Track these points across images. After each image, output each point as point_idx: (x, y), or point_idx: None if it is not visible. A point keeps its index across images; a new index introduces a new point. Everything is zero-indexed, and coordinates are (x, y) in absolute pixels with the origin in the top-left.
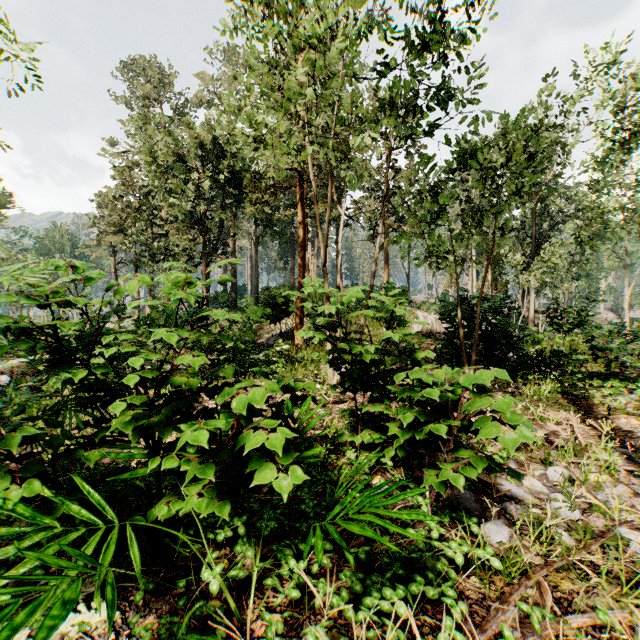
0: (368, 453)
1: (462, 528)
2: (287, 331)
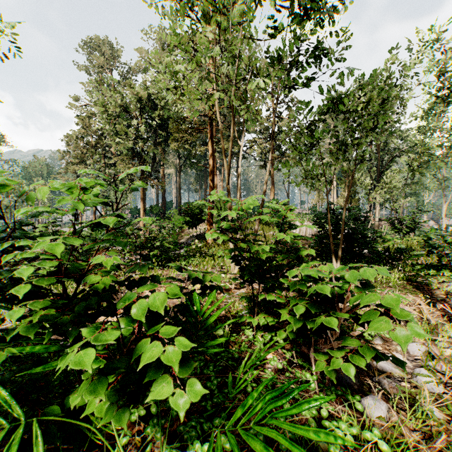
0: (263, 333)
1: (345, 401)
2: (201, 234)
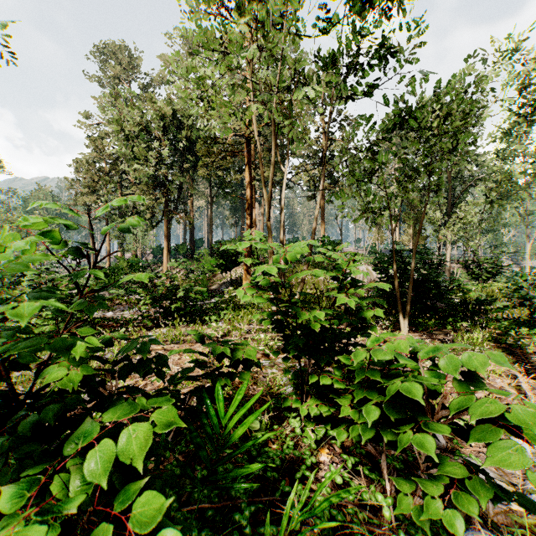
0: (314, 425)
1: None
2: (237, 279)
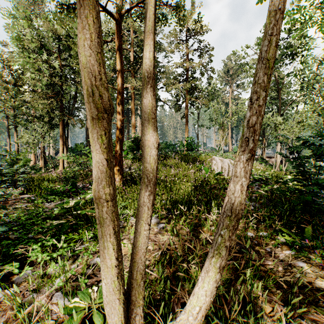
0: None
1: None
2: None
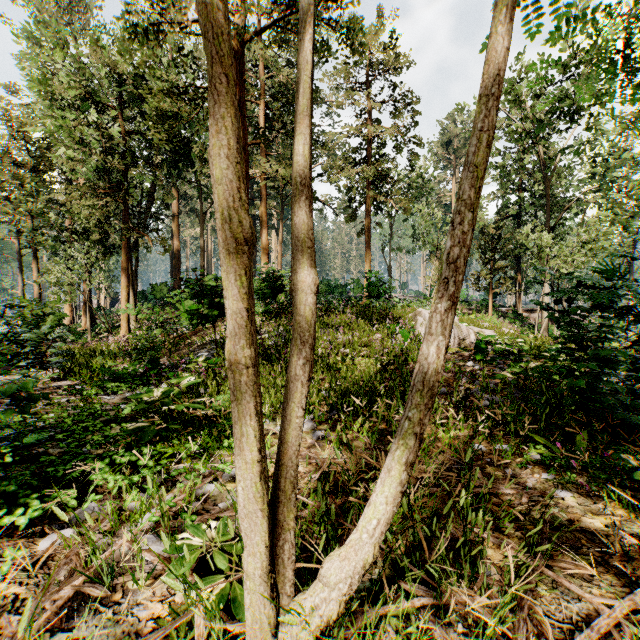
0: None
1: None
2: None
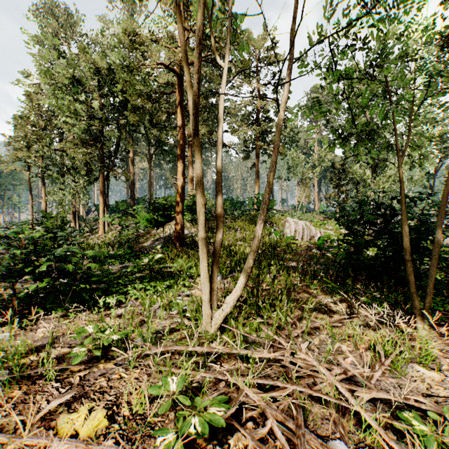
0: None
1: None
2: (171, 235)
